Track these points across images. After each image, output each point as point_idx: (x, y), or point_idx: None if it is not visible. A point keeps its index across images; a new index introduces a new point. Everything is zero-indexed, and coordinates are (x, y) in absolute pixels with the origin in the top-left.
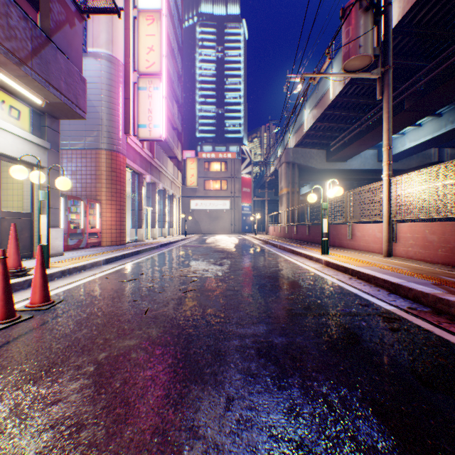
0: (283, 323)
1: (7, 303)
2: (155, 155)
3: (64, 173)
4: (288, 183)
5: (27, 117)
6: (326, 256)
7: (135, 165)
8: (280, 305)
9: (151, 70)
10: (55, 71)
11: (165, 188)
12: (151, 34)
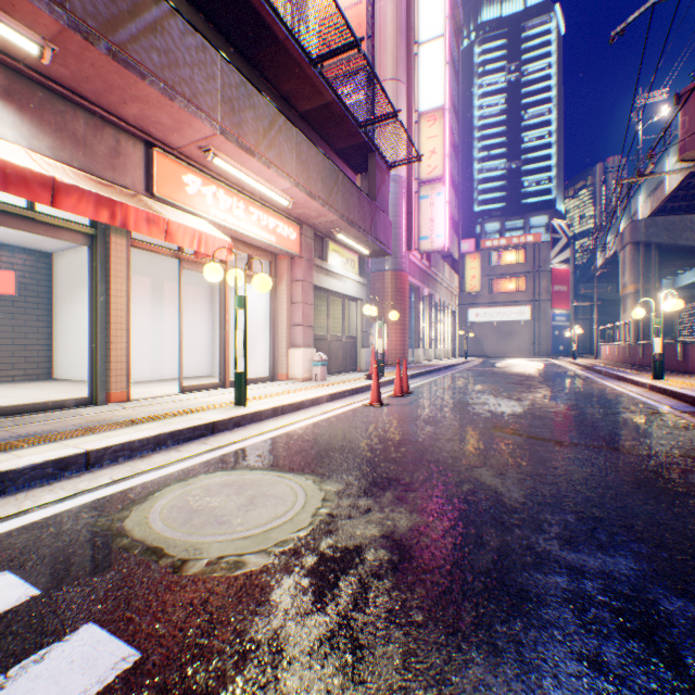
0: (566, 407)
1: (401, 386)
2: (431, 263)
3: (393, 308)
4: (637, 276)
5: (356, 264)
6: (656, 381)
7: (414, 280)
8: (569, 403)
9: (433, 176)
10: (378, 228)
11: (439, 299)
12: (432, 136)
